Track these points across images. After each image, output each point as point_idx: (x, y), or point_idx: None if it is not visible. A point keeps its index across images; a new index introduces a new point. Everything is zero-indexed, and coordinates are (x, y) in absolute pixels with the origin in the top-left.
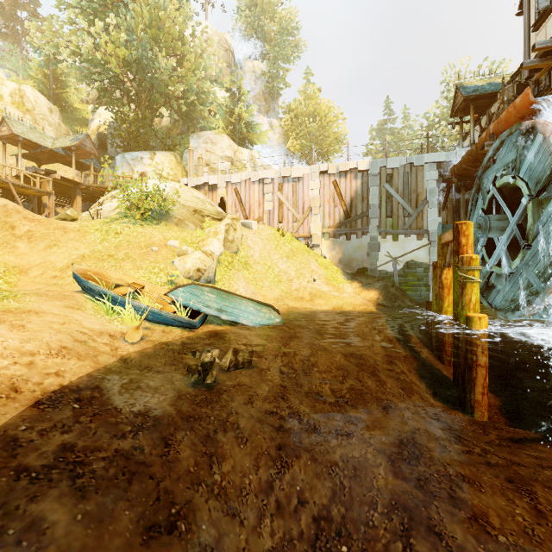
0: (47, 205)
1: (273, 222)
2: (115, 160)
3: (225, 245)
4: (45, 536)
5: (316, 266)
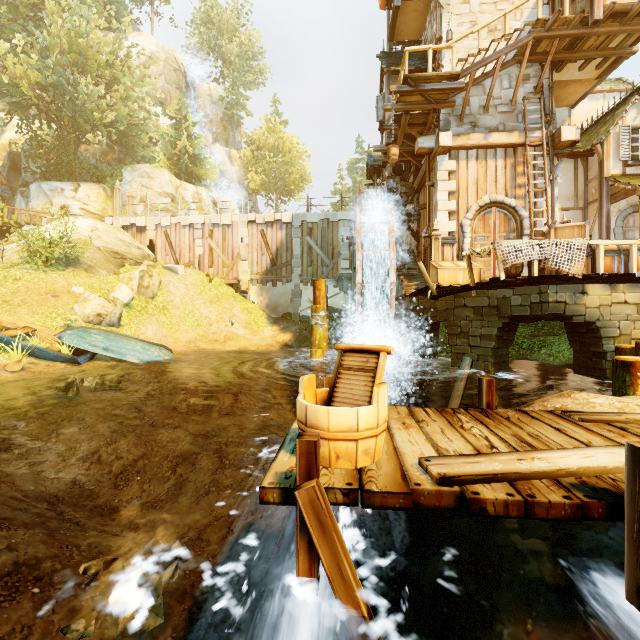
0: None
1: (204, 267)
2: (29, 189)
3: (140, 291)
4: None
5: (239, 310)
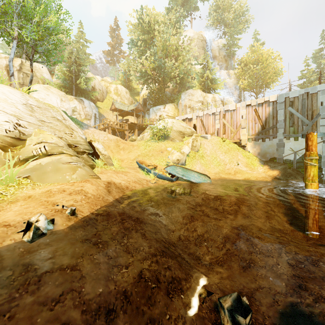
0: (126, 134)
1: (220, 134)
2: (149, 111)
3: (192, 148)
4: (135, 208)
5: (241, 157)
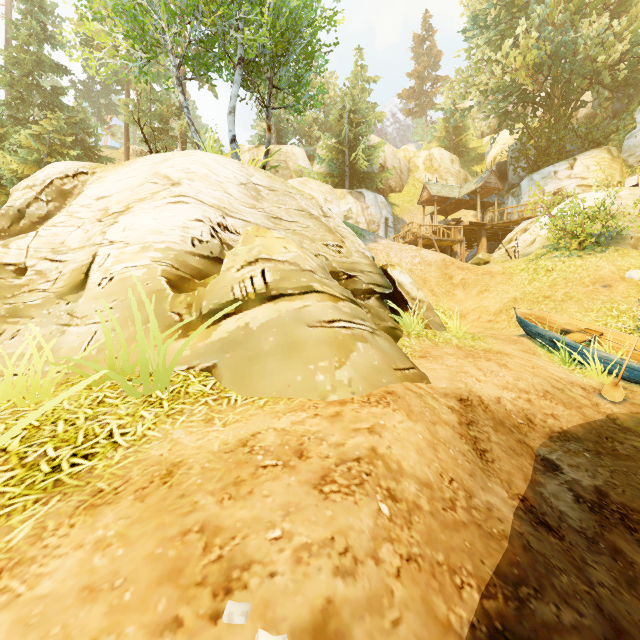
0: (457, 253)
1: None
2: (519, 187)
3: None
4: (634, 569)
5: None
